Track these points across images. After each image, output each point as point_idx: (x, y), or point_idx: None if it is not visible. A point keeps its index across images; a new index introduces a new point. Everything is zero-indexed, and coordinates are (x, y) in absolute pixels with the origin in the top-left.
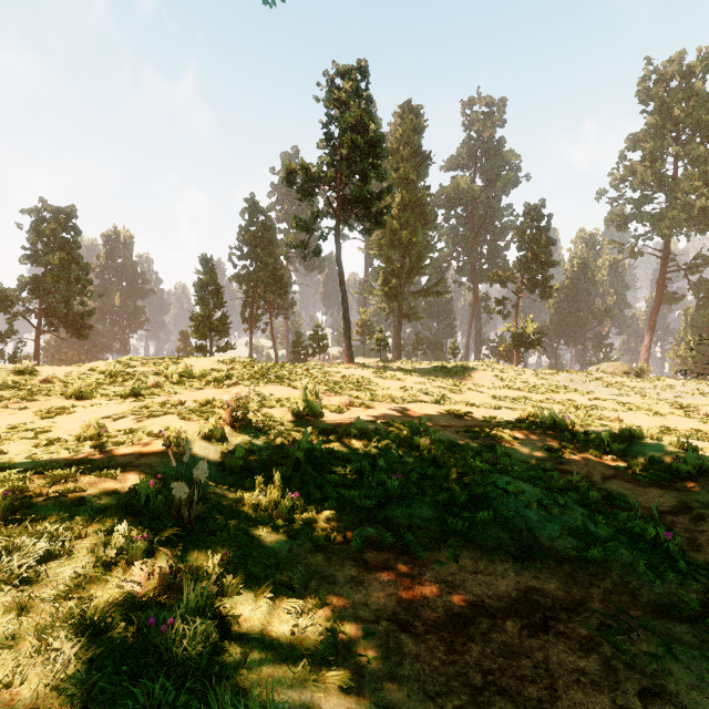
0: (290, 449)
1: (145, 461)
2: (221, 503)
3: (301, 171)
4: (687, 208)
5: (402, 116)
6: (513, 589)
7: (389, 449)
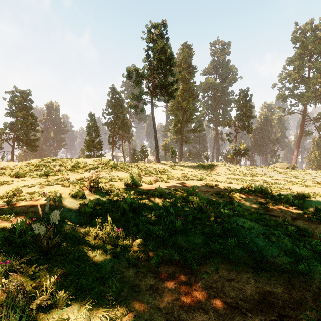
0: (121, 202)
1: (32, 209)
2: (74, 235)
3: (135, 72)
4: (315, 92)
5: (183, 49)
6: (255, 293)
7: (176, 203)
